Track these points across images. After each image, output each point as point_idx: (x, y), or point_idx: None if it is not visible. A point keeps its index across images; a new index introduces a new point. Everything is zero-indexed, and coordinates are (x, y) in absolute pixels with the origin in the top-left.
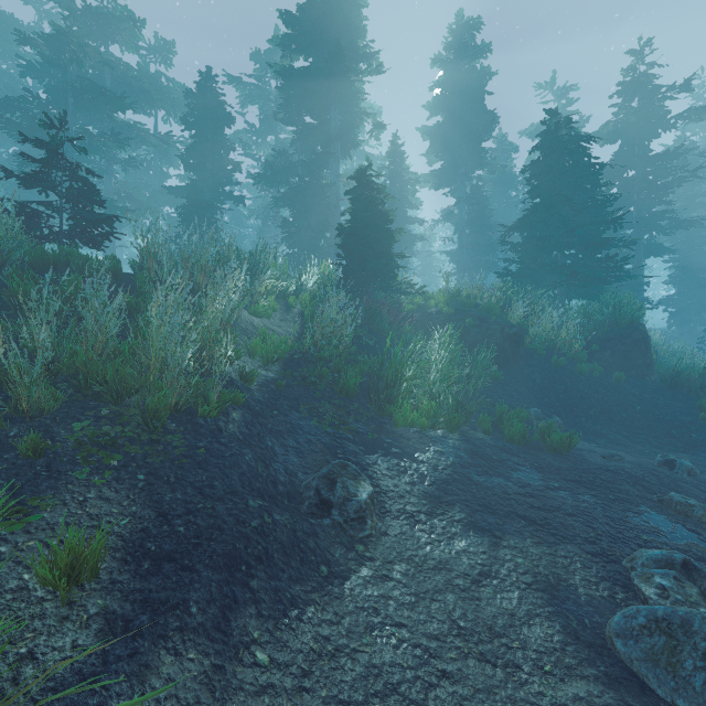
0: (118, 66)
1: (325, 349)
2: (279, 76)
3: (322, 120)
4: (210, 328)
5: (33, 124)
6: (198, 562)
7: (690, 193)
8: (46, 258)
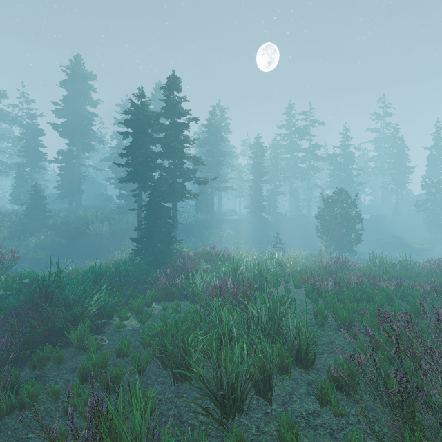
0: None
1: None
2: (53, 126)
3: (72, 142)
4: None
5: None
6: None
7: (260, 161)
8: None
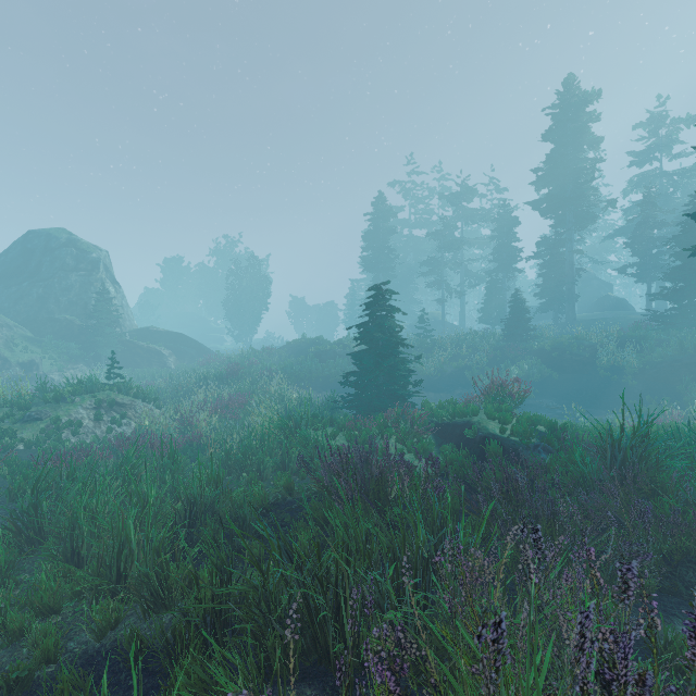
0: (465, 215)
1: (473, 365)
2: (532, 205)
3: (559, 219)
4: (434, 362)
5: (430, 270)
6: (420, 387)
7: None
8: (419, 345)
